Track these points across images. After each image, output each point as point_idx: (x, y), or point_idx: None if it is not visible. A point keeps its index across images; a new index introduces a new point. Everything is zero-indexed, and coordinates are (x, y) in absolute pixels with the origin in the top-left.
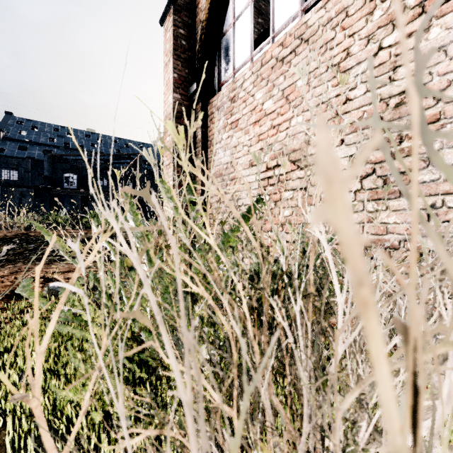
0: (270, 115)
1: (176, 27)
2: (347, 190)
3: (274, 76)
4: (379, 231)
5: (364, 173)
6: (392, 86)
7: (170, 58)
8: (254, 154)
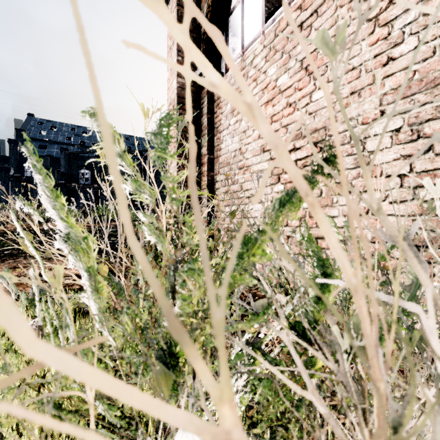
0: (286, 91)
1: (180, 7)
2: None
3: (291, 45)
4: (438, 227)
5: (415, 150)
6: None
7: (174, 40)
8: (323, 36)
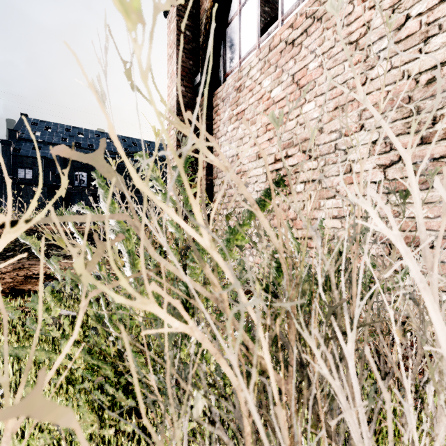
0: (279, 102)
1: (180, 18)
2: (410, 164)
3: (284, 60)
4: (406, 227)
5: (388, 161)
6: (423, 60)
7: (174, 49)
8: (272, 115)
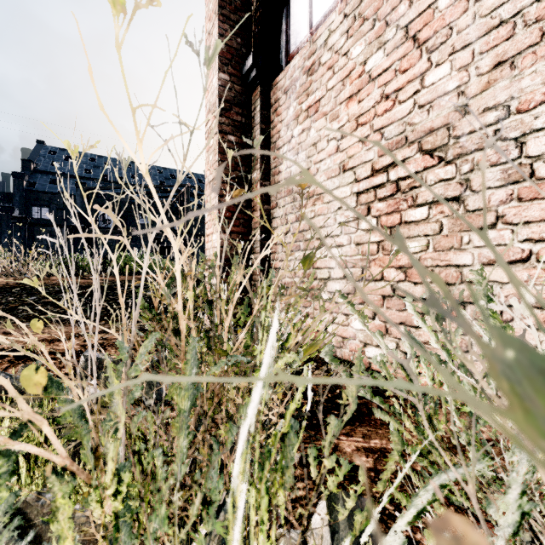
0: (380, 77)
1: None
2: None
3: (388, 6)
4: None
5: None
6: None
7: (214, 21)
8: None
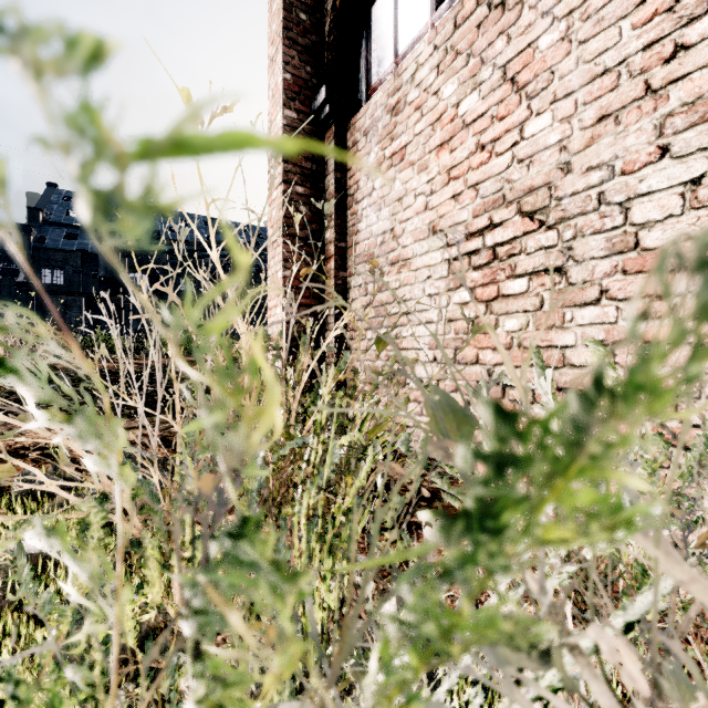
0: (475, 123)
1: None
2: None
3: (484, 41)
4: None
5: None
6: None
7: (278, 46)
8: None
